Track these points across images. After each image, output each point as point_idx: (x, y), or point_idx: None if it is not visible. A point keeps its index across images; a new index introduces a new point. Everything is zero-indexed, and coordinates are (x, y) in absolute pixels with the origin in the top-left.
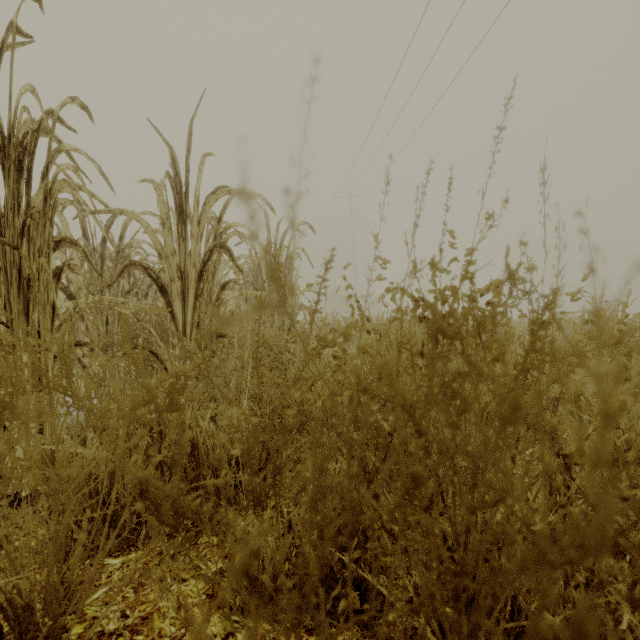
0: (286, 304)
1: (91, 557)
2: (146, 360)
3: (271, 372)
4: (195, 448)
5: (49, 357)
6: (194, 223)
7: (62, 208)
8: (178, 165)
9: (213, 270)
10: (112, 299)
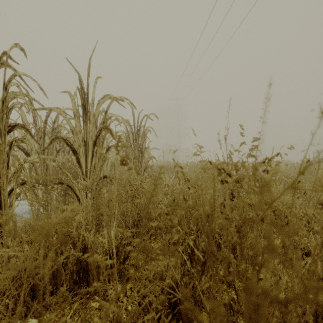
0: (143, 156)
1: (21, 319)
2: (64, 190)
3: (132, 199)
4: (86, 248)
5: (5, 192)
6: (91, 115)
7: (20, 106)
8: (83, 83)
9: (102, 140)
10: (45, 157)
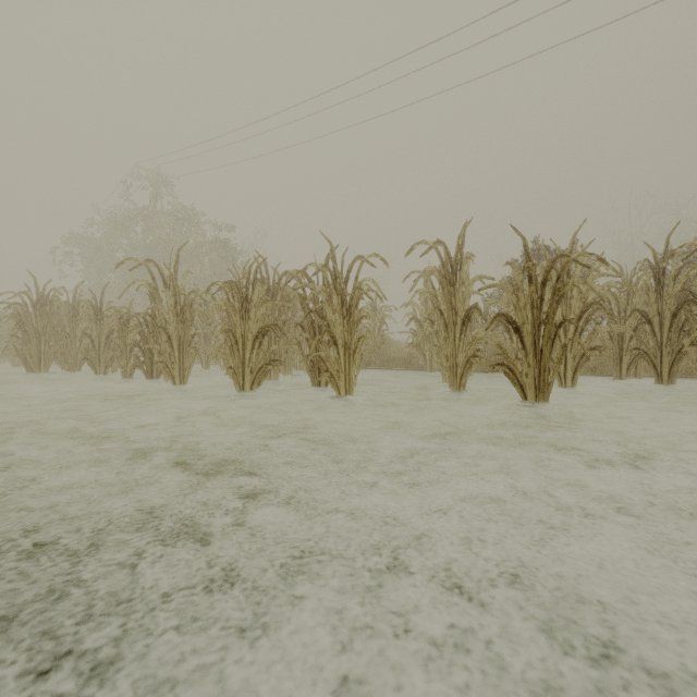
0: None
1: None
2: None
3: None
4: None
5: None
6: None
7: None
8: None
9: None
10: None
